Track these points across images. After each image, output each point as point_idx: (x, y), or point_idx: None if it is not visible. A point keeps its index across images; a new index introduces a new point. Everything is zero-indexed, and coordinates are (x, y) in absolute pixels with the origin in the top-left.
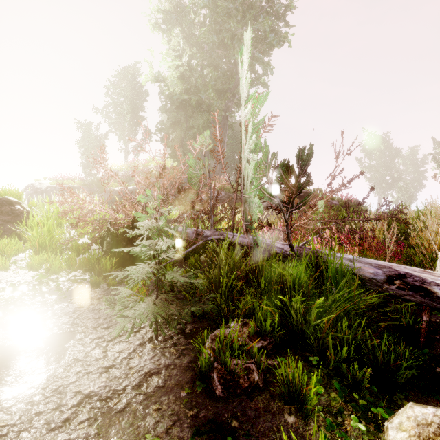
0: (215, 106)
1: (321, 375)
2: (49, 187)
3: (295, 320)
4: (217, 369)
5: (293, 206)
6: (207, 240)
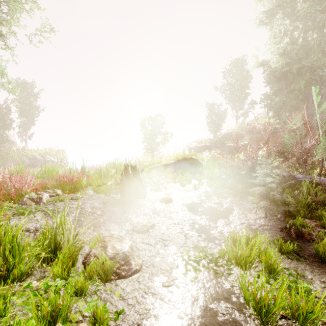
0: (319, 64)
1: None
2: (195, 146)
3: None
4: (293, 229)
5: None
6: (298, 180)
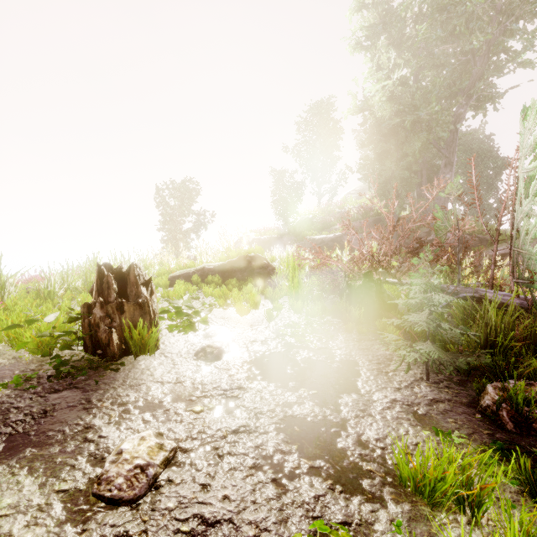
0: (439, 120)
1: None
2: (255, 239)
3: None
4: (506, 409)
5: None
6: (459, 297)
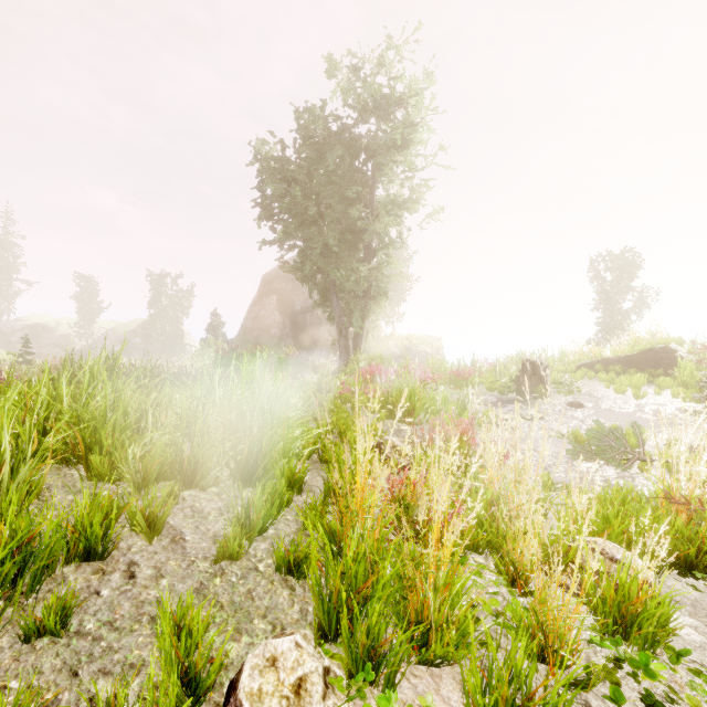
0: None
1: None
2: None
3: None
4: None
5: None
6: None
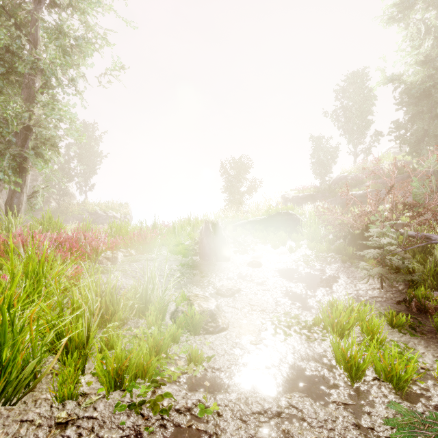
0: None
1: None
2: (294, 196)
3: None
4: (415, 301)
5: None
6: (432, 242)
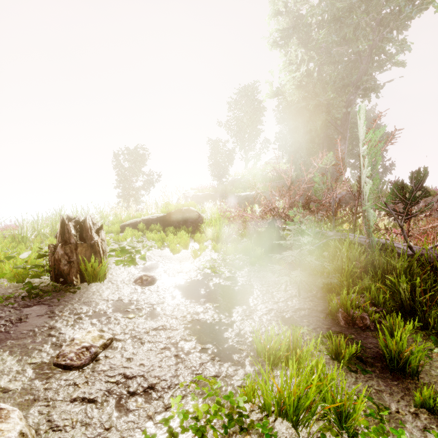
0: (334, 104)
1: (422, 333)
2: (194, 195)
3: (404, 297)
4: (341, 312)
5: (410, 214)
6: (330, 239)
